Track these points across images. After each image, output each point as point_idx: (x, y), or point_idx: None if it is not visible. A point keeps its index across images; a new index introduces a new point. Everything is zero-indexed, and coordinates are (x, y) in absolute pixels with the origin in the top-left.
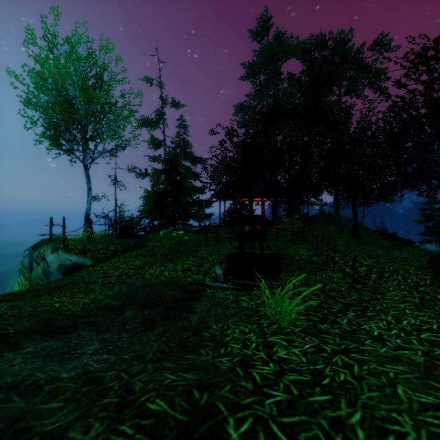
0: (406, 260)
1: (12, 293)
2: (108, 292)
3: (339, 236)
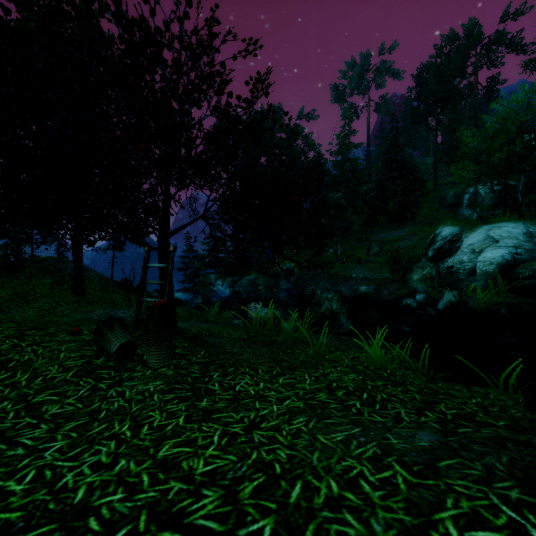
0: (78, 332)
1: None
2: None
3: (49, 293)
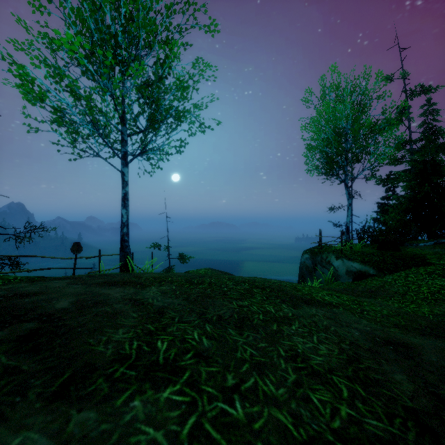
0: None
1: (344, 290)
2: (439, 308)
3: None
